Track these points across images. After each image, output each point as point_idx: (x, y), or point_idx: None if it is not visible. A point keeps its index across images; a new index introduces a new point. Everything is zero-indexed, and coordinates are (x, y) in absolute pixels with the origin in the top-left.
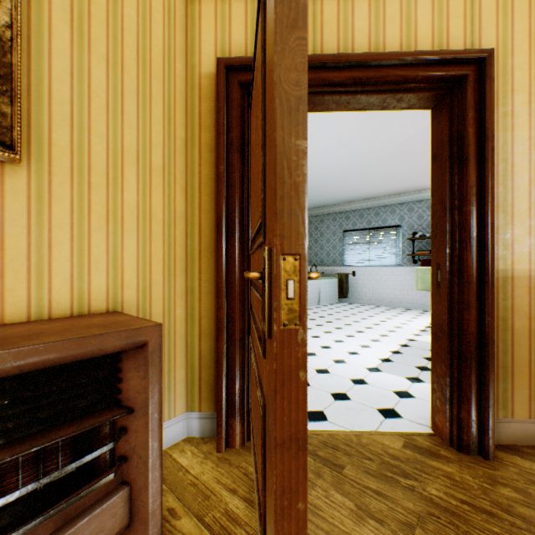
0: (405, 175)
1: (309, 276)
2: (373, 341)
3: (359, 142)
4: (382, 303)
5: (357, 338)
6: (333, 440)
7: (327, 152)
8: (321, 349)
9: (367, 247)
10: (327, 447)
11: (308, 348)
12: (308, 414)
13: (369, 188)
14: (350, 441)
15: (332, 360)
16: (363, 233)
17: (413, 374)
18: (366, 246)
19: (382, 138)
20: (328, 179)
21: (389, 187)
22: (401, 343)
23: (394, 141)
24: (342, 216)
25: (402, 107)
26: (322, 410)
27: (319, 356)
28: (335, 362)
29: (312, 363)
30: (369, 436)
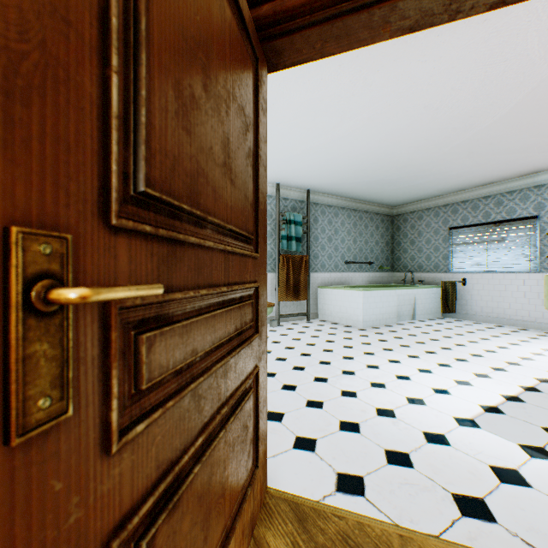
0: (541, 144)
1: (47, 296)
2: (477, 376)
3: (458, 105)
4: (507, 321)
5: (453, 369)
6: (359, 536)
7: (412, 128)
8: (395, 379)
9: (483, 248)
10: (345, 546)
11: (377, 376)
12: (339, 478)
13: (485, 169)
14: (387, 546)
15: (404, 398)
16: (477, 230)
17: (536, 440)
18: (482, 246)
19: (494, 93)
20: (421, 163)
21: (517, 165)
22: (526, 384)
23: (516, 94)
24: (447, 209)
25: (488, 3)
26: (361, 477)
27: (389, 390)
28: (409, 401)
29: (375, 398)
30: (422, 545)
